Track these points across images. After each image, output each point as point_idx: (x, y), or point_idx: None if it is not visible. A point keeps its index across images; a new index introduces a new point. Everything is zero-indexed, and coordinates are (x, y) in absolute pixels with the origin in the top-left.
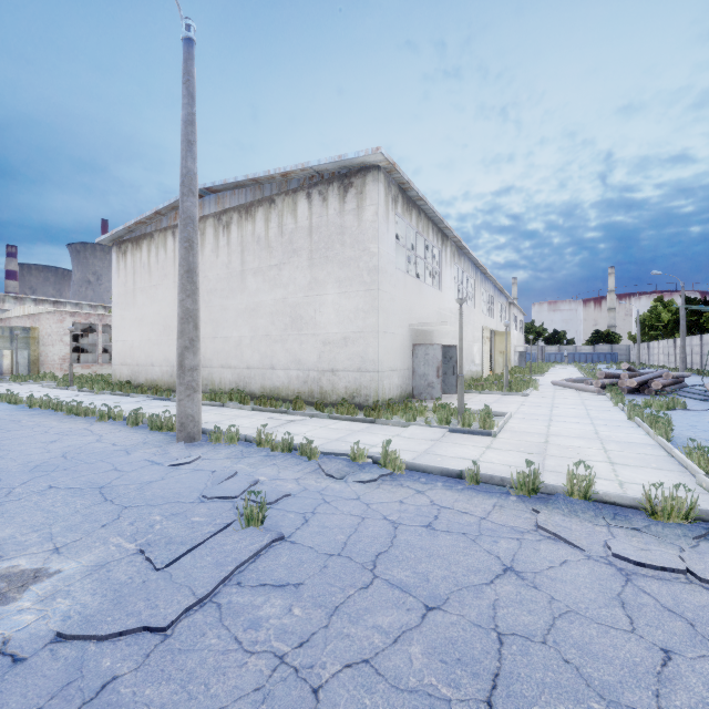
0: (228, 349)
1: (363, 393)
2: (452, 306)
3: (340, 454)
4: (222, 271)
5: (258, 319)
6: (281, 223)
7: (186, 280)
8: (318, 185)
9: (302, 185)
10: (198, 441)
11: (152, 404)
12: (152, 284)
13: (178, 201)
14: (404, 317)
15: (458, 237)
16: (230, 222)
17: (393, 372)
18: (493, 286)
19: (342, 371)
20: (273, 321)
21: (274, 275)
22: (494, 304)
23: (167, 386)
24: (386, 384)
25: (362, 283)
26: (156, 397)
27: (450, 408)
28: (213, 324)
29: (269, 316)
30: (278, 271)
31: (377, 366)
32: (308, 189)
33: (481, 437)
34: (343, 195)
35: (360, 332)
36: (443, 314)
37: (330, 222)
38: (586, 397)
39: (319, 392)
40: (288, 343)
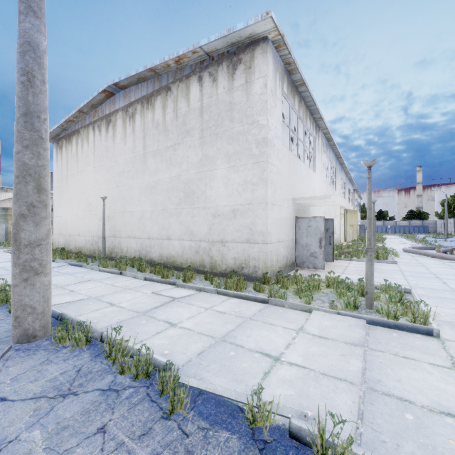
0: (133, 222)
1: (252, 264)
2: (322, 186)
3: (227, 398)
4: (128, 156)
5: (157, 195)
6: (176, 107)
7: (23, 126)
8: (208, 67)
9: (194, 70)
10: (42, 338)
11: (61, 271)
12: (79, 170)
13: (95, 98)
14: (289, 191)
15: (328, 128)
16: (135, 112)
17: (280, 243)
18: (345, 175)
19: (231, 242)
20: (169, 197)
21: (170, 155)
22: (346, 189)
23: (89, 252)
24: (273, 255)
25: (251, 155)
26: (72, 263)
27: (346, 283)
28: (121, 200)
29: (166, 192)
30: (173, 152)
31: (265, 237)
32: (199, 73)
33: (418, 336)
34: (232, 72)
35: (248, 204)
36: (316, 192)
37: (220, 100)
38: (453, 265)
39: (209, 262)
40: (182, 216)
